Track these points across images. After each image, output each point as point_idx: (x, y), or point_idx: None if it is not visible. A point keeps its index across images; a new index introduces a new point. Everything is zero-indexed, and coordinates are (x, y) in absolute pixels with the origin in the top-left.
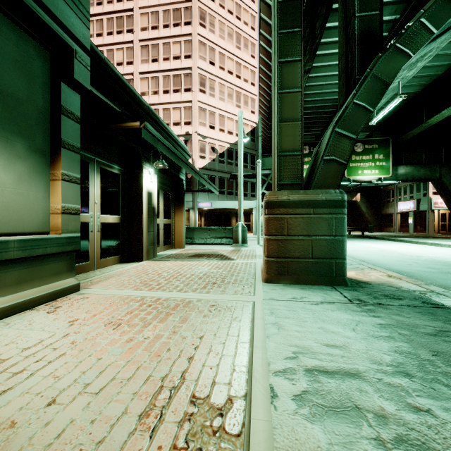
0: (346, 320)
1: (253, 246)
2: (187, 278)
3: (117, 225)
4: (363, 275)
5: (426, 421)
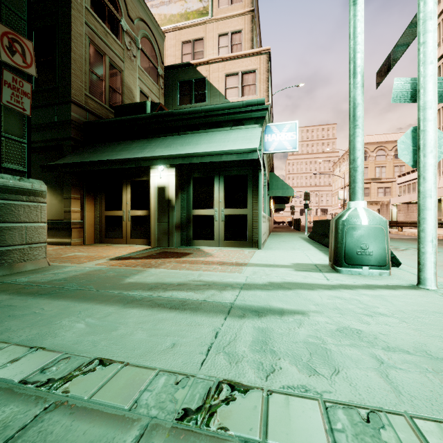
0: None
1: (343, 276)
2: (56, 252)
3: (146, 217)
4: None
5: None
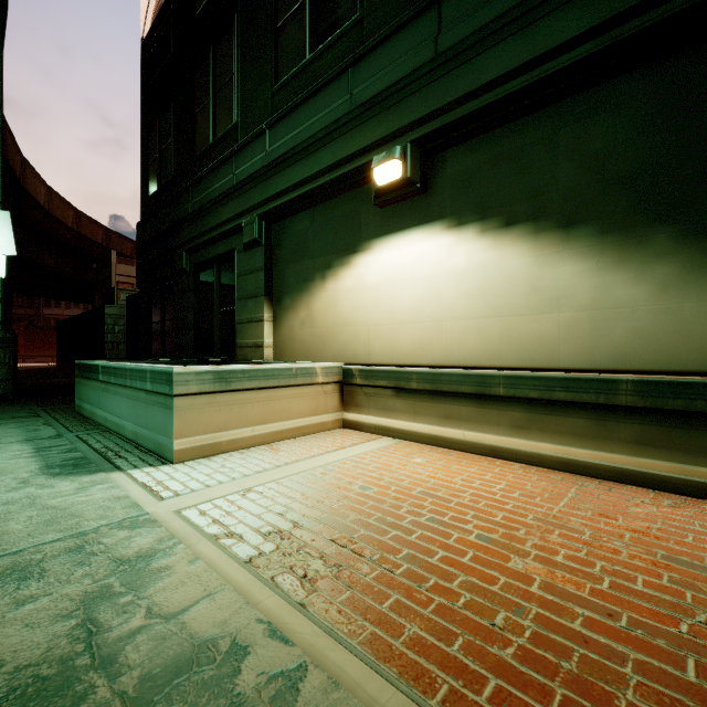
0: None
1: None
2: None
3: None
4: None
5: None
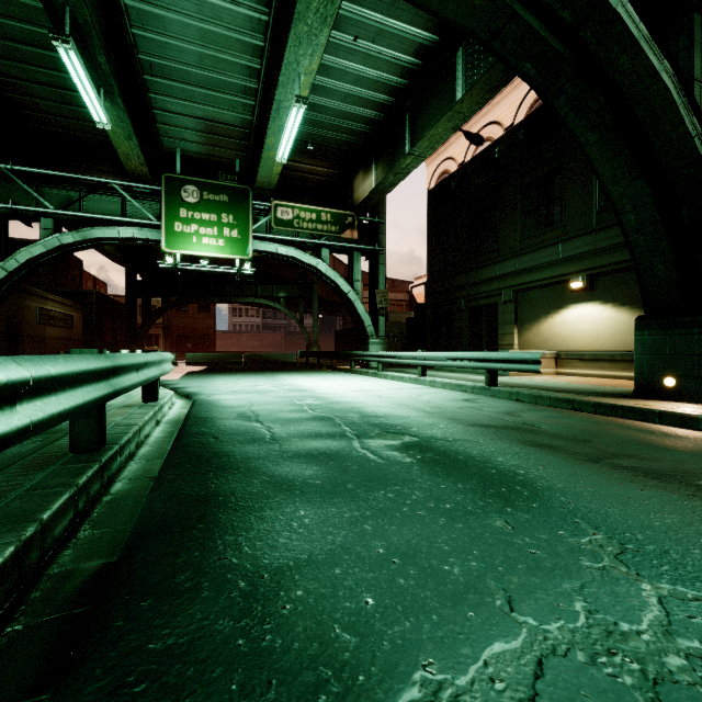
0: (580, 388)
1: None
2: None
3: None
4: (665, 404)
5: (539, 383)
